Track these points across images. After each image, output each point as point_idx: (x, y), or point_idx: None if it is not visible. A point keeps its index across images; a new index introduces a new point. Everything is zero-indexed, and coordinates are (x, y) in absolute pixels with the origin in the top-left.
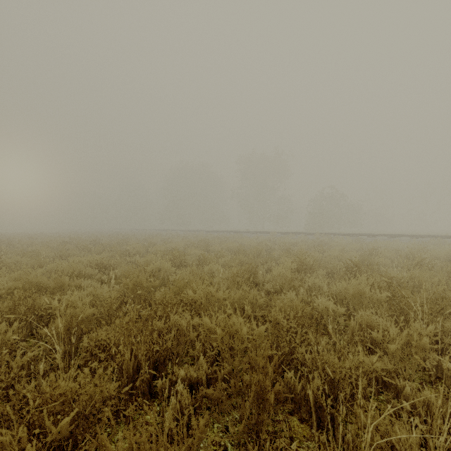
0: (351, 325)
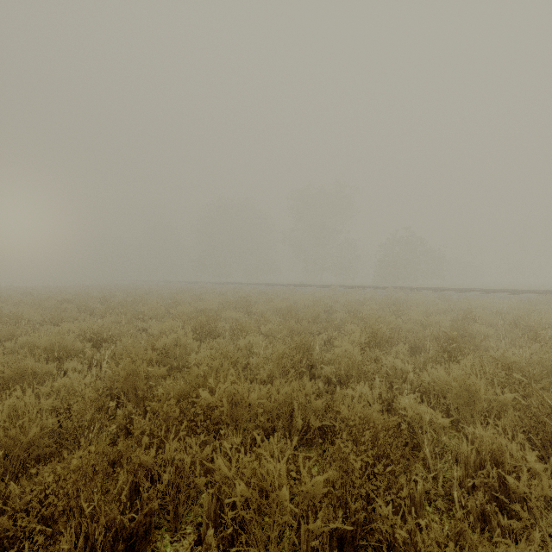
0: (464, 453)
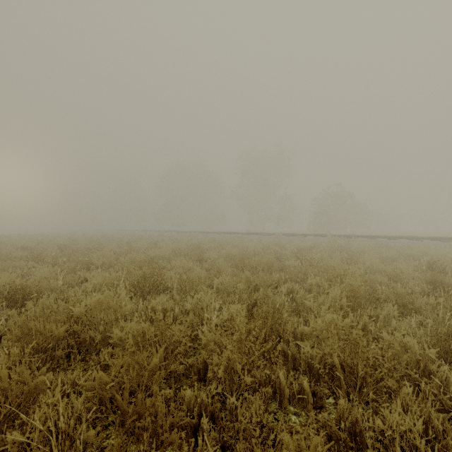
0: None
